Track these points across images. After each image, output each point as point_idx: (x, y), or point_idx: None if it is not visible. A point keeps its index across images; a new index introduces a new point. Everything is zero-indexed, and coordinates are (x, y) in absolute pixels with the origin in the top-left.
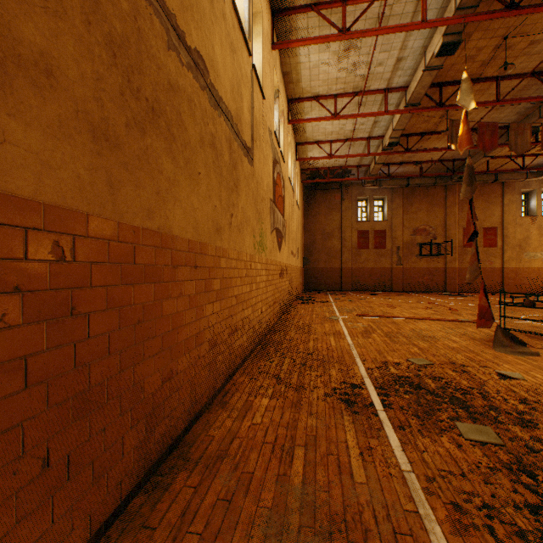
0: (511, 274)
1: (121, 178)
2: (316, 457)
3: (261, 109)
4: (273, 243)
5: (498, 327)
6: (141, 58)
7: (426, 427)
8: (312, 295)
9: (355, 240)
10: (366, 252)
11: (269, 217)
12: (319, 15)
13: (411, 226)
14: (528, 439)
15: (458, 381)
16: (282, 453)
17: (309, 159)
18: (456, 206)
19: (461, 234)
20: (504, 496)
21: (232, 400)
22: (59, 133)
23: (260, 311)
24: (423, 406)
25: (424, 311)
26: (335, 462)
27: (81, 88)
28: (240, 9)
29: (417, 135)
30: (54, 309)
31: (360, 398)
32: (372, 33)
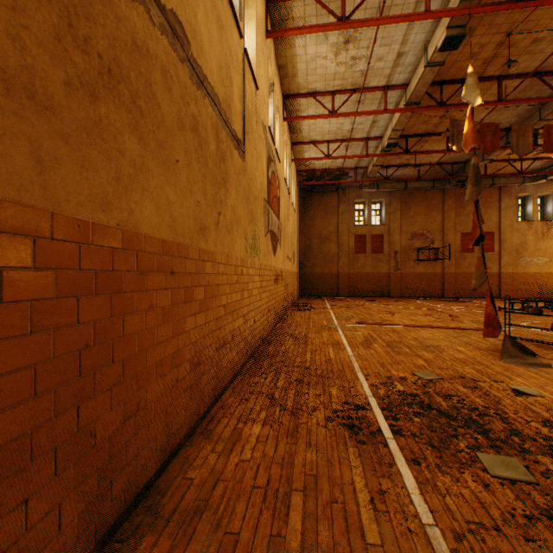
0: (508, 279)
1: (57, 153)
2: (318, 507)
3: (254, 100)
4: (267, 247)
5: (506, 337)
6: None
7: (444, 460)
8: (308, 301)
9: (352, 244)
10: (364, 257)
11: (263, 218)
12: (317, 2)
13: (408, 230)
14: None
15: (471, 399)
16: (276, 502)
17: (305, 160)
18: (454, 210)
19: (458, 239)
20: None
21: (217, 428)
22: None
23: (252, 321)
24: (438, 432)
25: (425, 318)
26: (341, 514)
27: None
28: None
29: (416, 136)
30: None
31: (365, 423)
32: (373, 23)
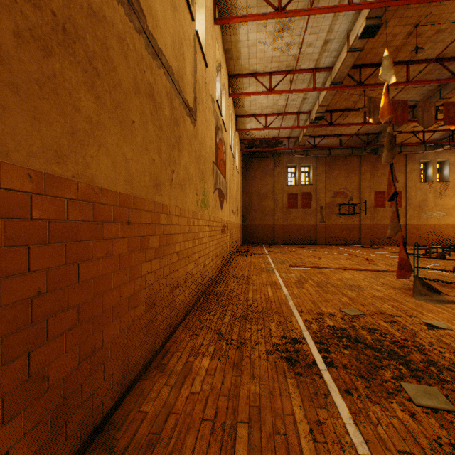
0: (412, 230)
1: (5, 102)
2: (262, 439)
3: (204, 76)
4: (215, 202)
5: (416, 278)
6: None
7: (373, 390)
8: (250, 248)
9: (285, 201)
10: (295, 211)
11: (211, 178)
12: None
13: (332, 189)
14: None
15: (391, 332)
16: (223, 434)
17: (247, 130)
18: (369, 173)
19: (372, 196)
20: None
21: (171, 361)
22: None
23: (202, 265)
24: (365, 364)
25: (346, 262)
26: (283, 446)
27: None
28: None
29: (339, 111)
30: None
31: (301, 355)
32: (305, 13)
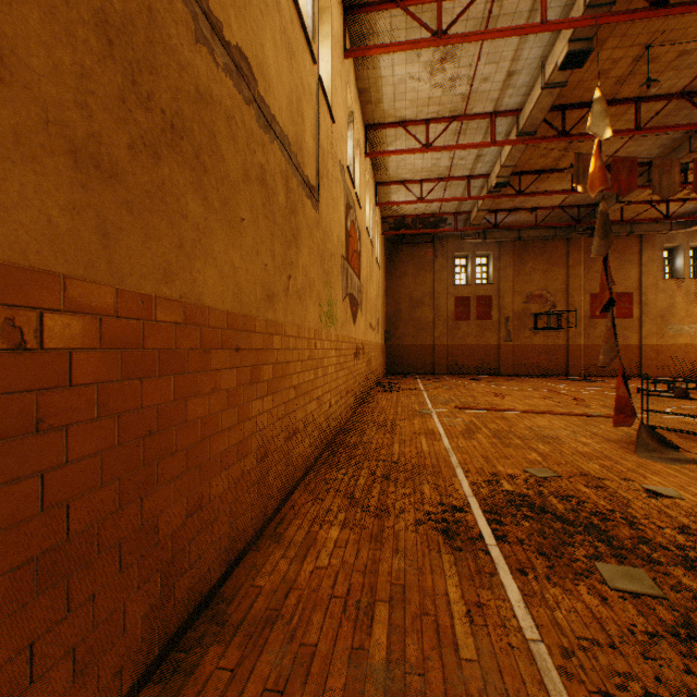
0: (651, 353)
1: (122, 224)
2: (406, 619)
3: (330, 136)
4: (346, 314)
5: (642, 426)
6: (153, 51)
7: (556, 570)
8: (397, 380)
9: (451, 309)
10: (466, 324)
11: (340, 279)
12: (406, 13)
13: (523, 290)
14: (696, 587)
15: (594, 501)
16: (358, 613)
17: (392, 204)
18: (582, 266)
19: (587, 301)
20: (673, 680)
21: (288, 530)
22: (15, 153)
23: (328, 405)
24: (550, 539)
25: (542, 402)
26: (432, 627)
27: (53, 87)
28: (301, 1)
29: (533, 173)
30: (6, 423)
31: (463, 527)
32: (476, 37)
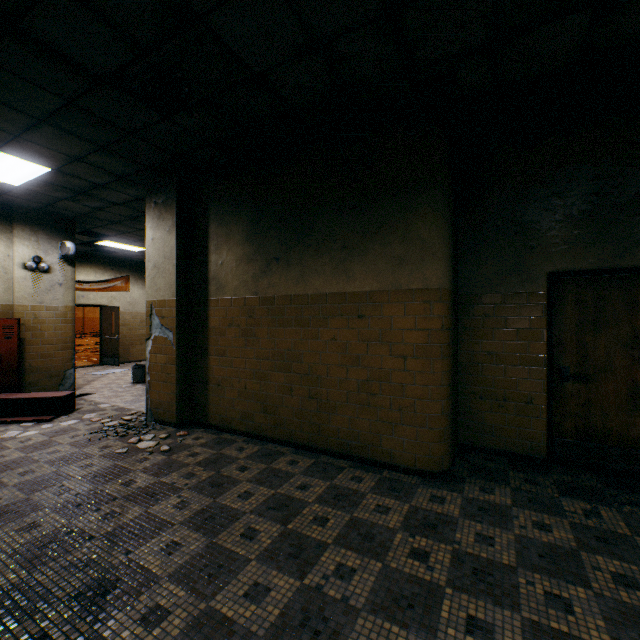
0: (91, 322)
1: None
2: None
3: None
4: None
5: None
6: None
7: None
8: None
9: None
10: None
11: None
12: None
13: None
14: None
15: None
16: None
17: None
18: None
19: None
20: None
21: None
22: None
23: None
24: None
25: None
26: None
27: None
28: None
29: None
30: None
31: None
32: None
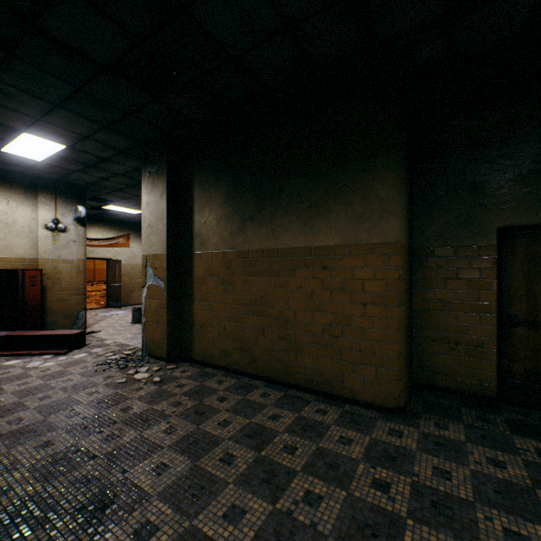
0: (100, 272)
1: None
2: None
3: None
4: None
5: None
6: None
7: None
8: None
9: None
10: None
11: None
12: None
13: None
14: None
15: None
16: None
17: None
18: None
19: None
20: None
21: None
22: None
23: None
24: None
25: None
26: None
27: None
28: None
29: None
30: None
31: None
32: None
